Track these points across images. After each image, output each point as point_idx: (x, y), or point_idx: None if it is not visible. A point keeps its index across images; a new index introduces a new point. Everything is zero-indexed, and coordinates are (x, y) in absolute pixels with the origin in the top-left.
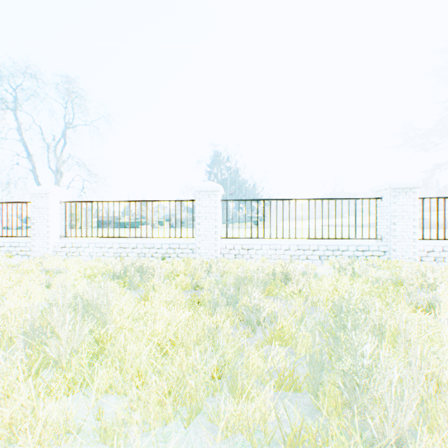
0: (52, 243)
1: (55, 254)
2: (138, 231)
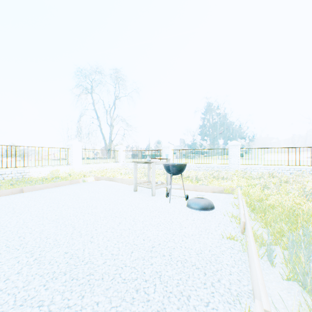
0: None
1: None
2: None
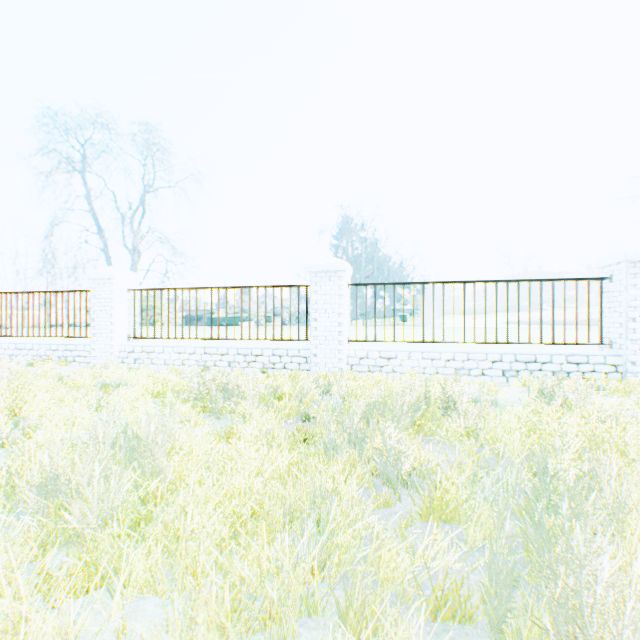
0: (116, 346)
1: (121, 361)
2: (236, 330)
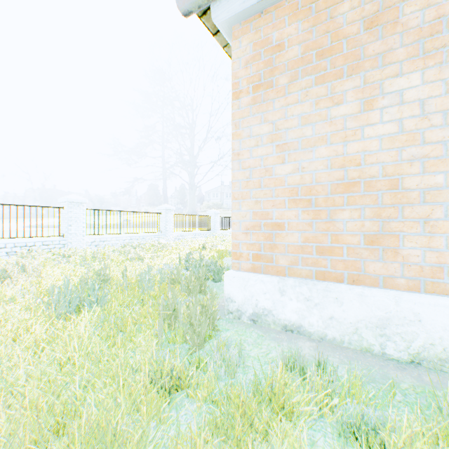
0: None
1: None
2: None
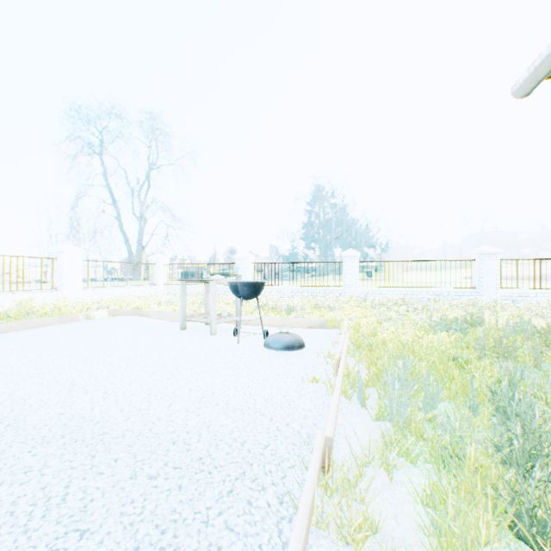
0: None
1: None
2: None
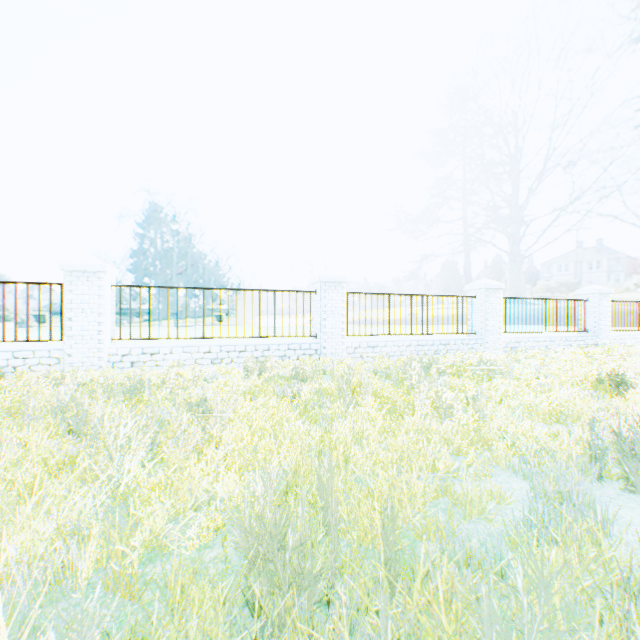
0: None
1: None
2: None
